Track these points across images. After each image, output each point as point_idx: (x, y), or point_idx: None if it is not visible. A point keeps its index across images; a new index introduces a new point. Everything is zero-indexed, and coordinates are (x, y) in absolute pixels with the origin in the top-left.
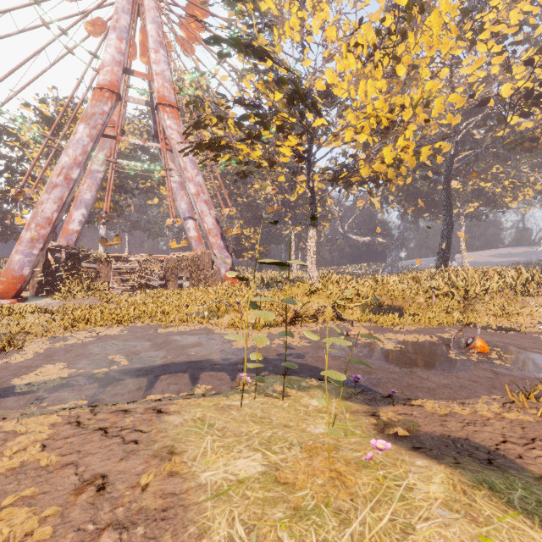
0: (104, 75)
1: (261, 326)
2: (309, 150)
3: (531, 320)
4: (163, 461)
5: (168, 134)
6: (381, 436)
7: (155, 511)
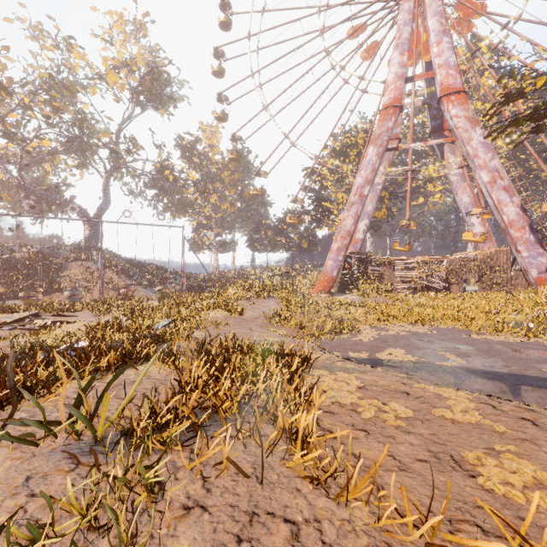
0: (388, 95)
1: None
2: None
3: None
4: None
5: (452, 124)
6: None
7: None
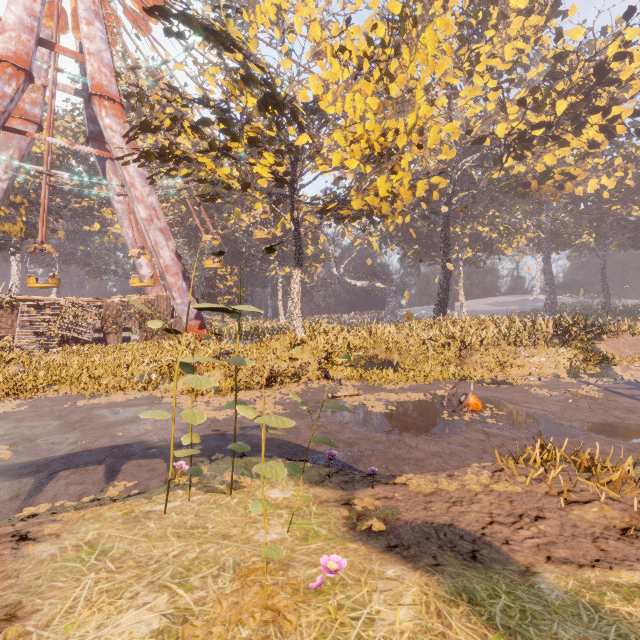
0: (5, 43)
1: (227, 390)
2: (292, 173)
3: (523, 372)
4: None
5: (107, 136)
6: (351, 534)
7: None
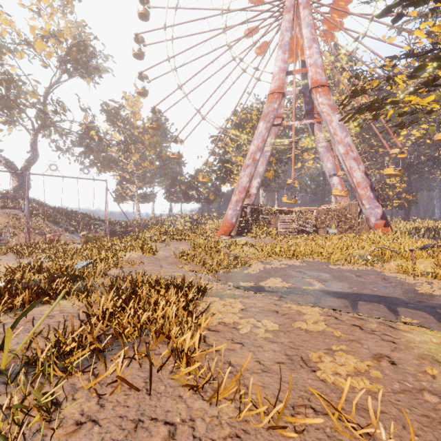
0: (274, 83)
1: None
2: None
3: None
4: (434, 365)
5: (319, 109)
6: None
7: None
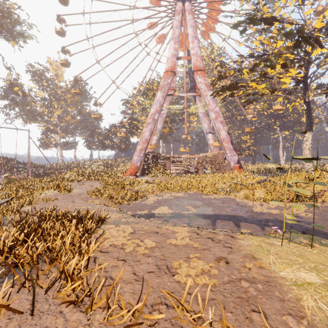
0: (168, 64)
1: (268, 200)
2: (305, 74)
3: None
4: (252, 260)
5: (199, 86)
6: None
7: (262, 280)
